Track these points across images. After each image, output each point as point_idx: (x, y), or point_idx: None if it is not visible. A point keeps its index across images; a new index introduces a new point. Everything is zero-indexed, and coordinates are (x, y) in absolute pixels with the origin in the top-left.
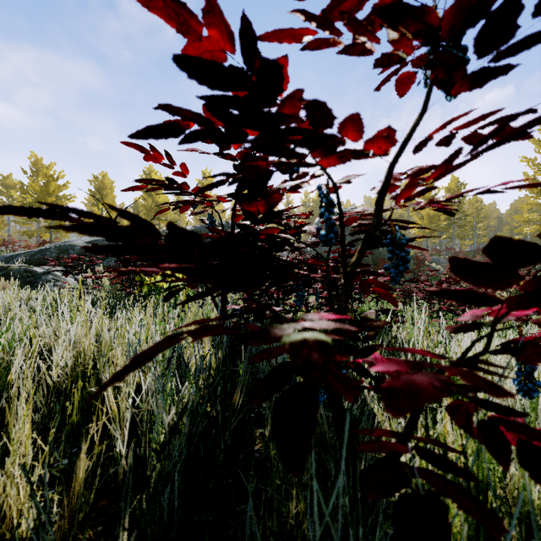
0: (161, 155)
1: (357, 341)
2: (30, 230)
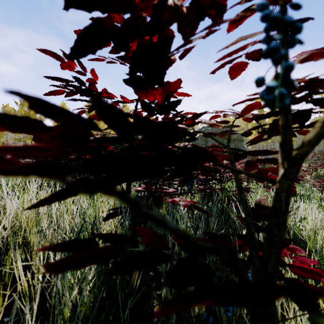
0: (73, 62)
1: (259, 233)
2: (19, 137)
